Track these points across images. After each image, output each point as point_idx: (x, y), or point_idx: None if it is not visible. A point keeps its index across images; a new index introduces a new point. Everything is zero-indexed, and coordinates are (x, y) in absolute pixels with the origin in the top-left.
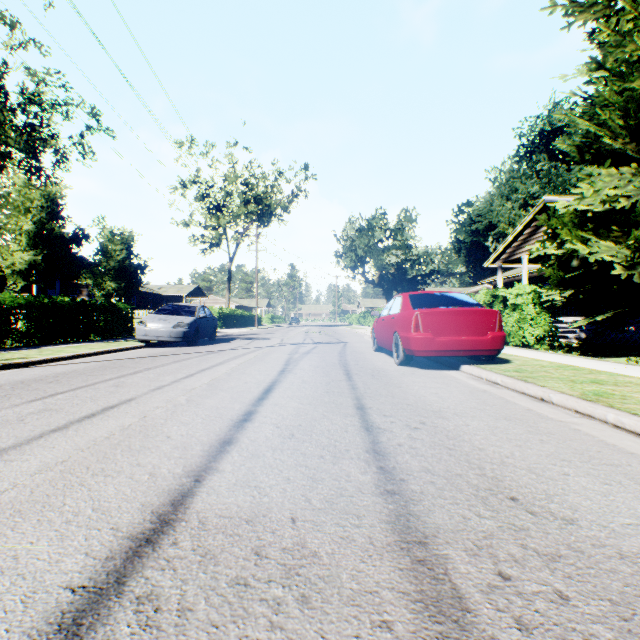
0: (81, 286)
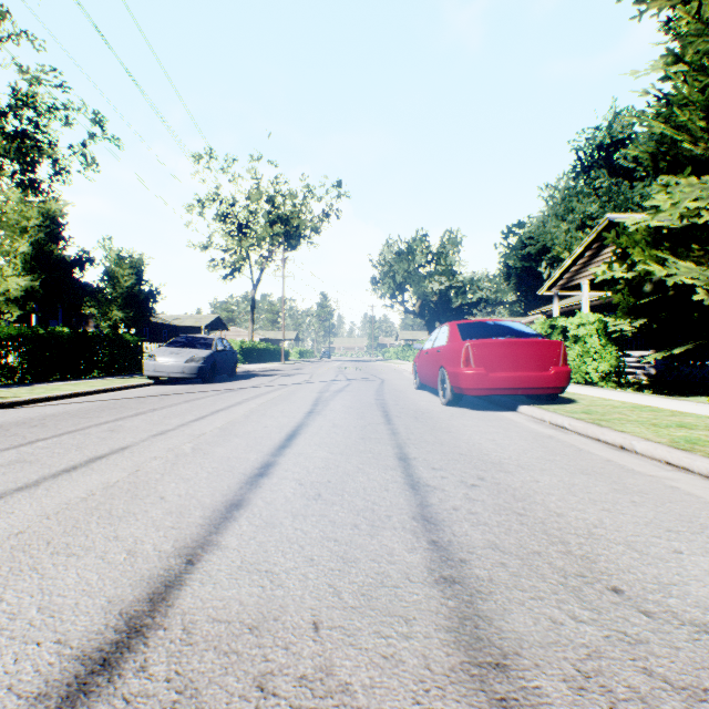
0: (87, 316)
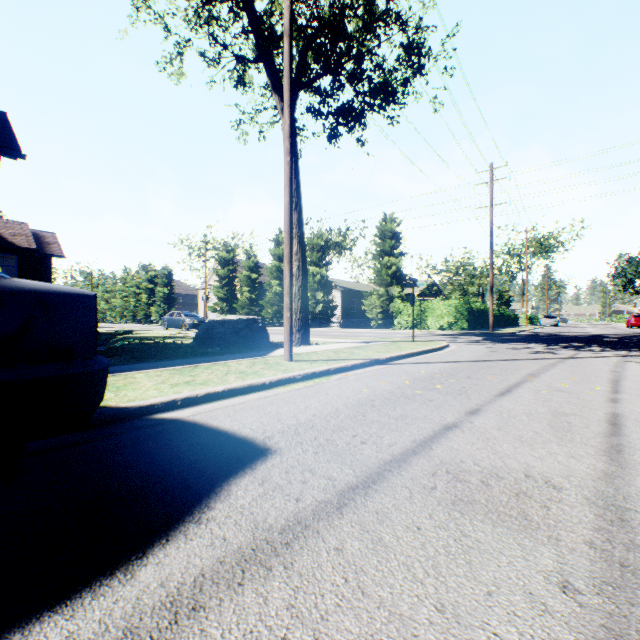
0: None
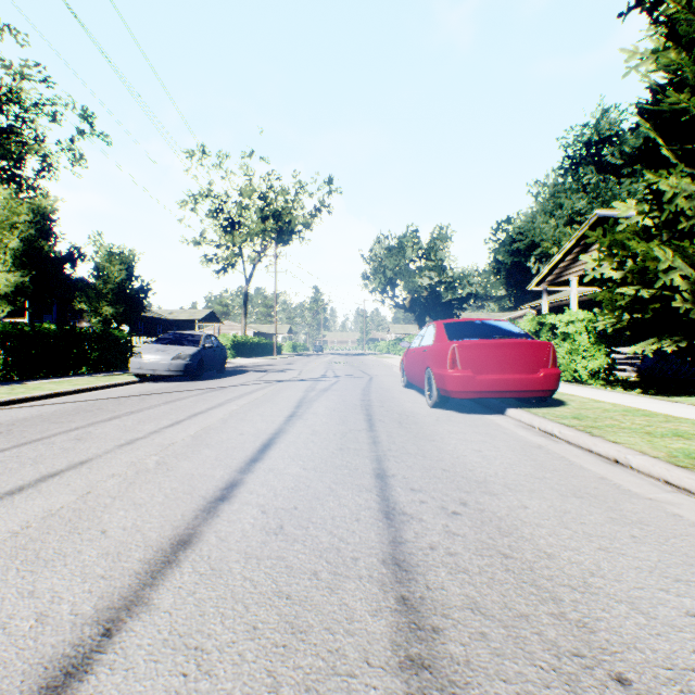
0: (82, 311)
